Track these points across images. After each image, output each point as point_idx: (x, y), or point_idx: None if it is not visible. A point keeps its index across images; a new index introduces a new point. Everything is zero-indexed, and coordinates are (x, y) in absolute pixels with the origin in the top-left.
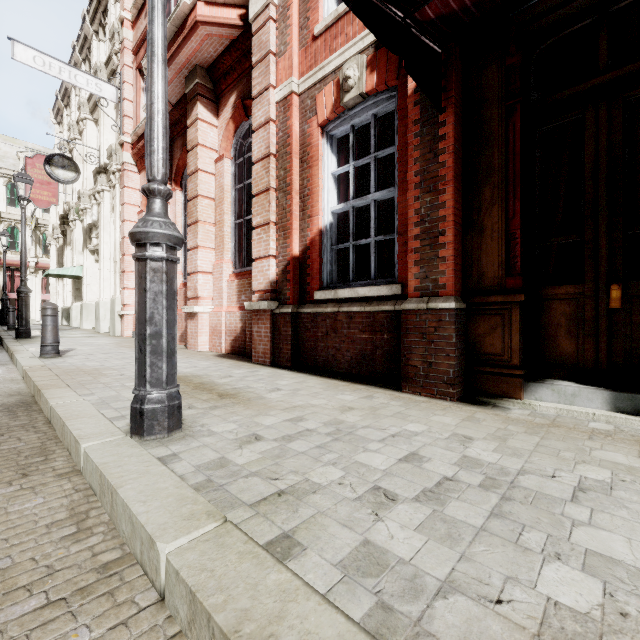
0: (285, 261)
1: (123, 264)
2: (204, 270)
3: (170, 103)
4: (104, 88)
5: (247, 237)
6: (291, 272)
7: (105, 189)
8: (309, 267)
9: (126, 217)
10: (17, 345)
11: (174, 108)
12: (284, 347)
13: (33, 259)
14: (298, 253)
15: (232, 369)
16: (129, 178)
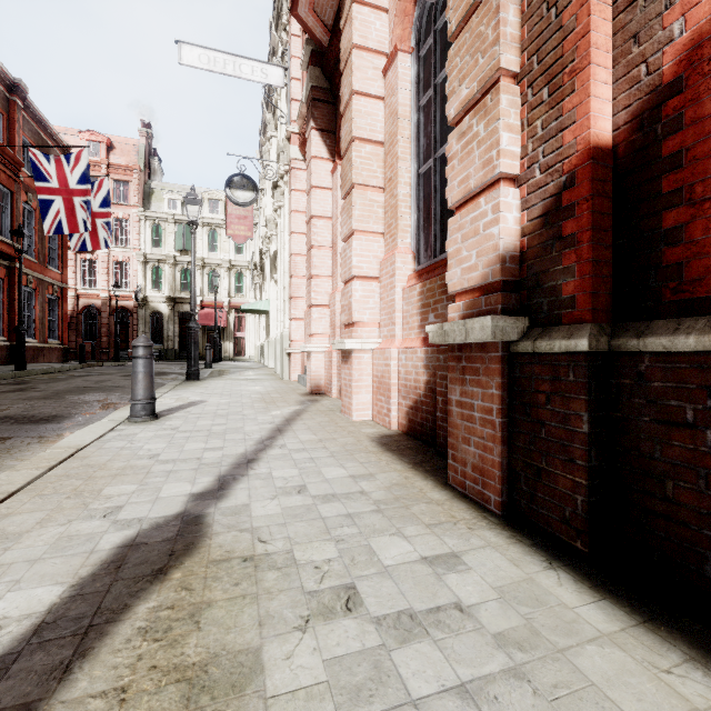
0: (555, 178)
1: (290, 289)
2: (364, 273)
3: (325, 27)
4: (270, 73)
5: (441, 195)
6: (583, 206)
7: (282, 205)
8: (676, 164)
9: (293, 228)
10: (160, 392)
11: (332, 35)
12: (554, 472)
13: (253, 300)
14: (610, 136)
15: (380, 525)
16: (296, 178)
